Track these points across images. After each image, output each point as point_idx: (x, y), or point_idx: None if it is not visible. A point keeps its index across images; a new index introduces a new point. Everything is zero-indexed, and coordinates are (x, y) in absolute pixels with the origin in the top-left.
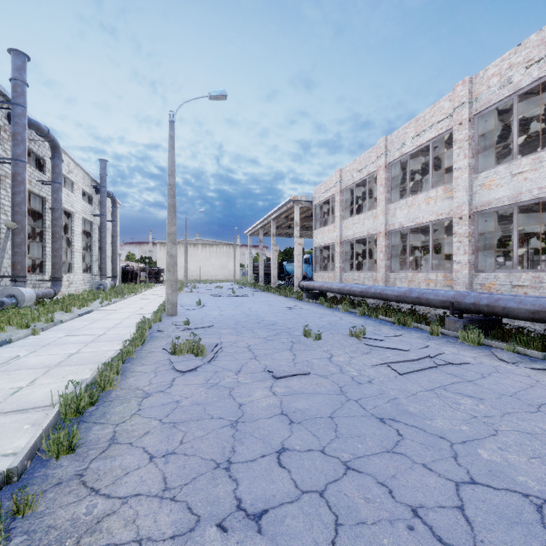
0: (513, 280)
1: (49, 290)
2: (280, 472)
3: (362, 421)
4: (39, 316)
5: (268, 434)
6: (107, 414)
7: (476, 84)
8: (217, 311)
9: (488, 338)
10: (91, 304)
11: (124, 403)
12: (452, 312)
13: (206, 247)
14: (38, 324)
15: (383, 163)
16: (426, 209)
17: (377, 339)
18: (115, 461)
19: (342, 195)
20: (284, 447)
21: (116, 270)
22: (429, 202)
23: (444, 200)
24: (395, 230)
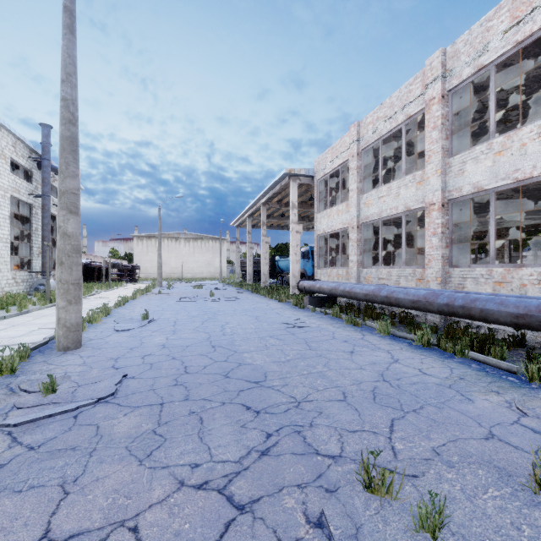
0: None
1: None
2: None
3: None
4: None
5: None
6: None
7: None
8: (165, 335)
9: None
10: None
11: None
12: None
13: (190, 242)
14: None
15: (439, 91)
16: None
17: None
18: None
19: (360, 160)
20: None
21: None
22: None
23: None
24: (461, 199)
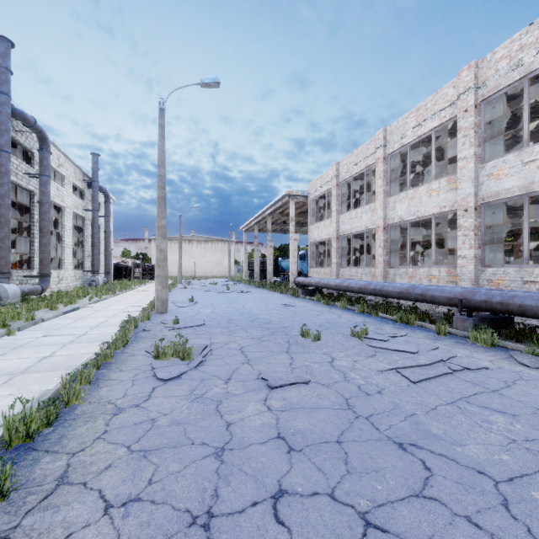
0: (524, 275)
1: (36, 286)
2: (277, 532)
3: (377, 447)
4: (19, 314)
5: (261, 468)
6: (65, 438)
7: (483, 68)
8: (210, 309)
9: (499, 338)
10: (80, 301)
11: (88, 422)
12: (461, 310)
13: (201, 244)
14: (18, 323)
15: (382, 155)
16: (428, 202)
17: (381, 339)
18: (58, 513)
19: (339, 189)
20: (282, 489)
21: (109, 266)
22: (431, 194)
23: (447, 191)
24: (394, 224)
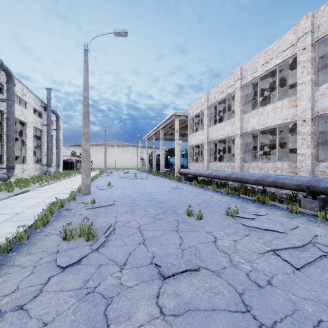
0: None
1: (3, 175)
2: None
3: None
4: None
5: None
6: None
7: (317, 17)
8: (121, 191)
9: None
10: (33, 185)
11: None
12: (308, 194)
13: (120, 147)
14: None
15: (239, 85)
16: (274, 116)
17: (249, 218)
18: None
19: (208, 110)
20: None
21: (59, 162)
22: (276, 111)
23: (288, 108)
24: (248, 133)
